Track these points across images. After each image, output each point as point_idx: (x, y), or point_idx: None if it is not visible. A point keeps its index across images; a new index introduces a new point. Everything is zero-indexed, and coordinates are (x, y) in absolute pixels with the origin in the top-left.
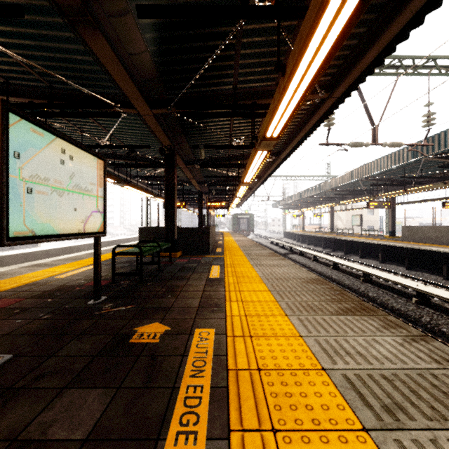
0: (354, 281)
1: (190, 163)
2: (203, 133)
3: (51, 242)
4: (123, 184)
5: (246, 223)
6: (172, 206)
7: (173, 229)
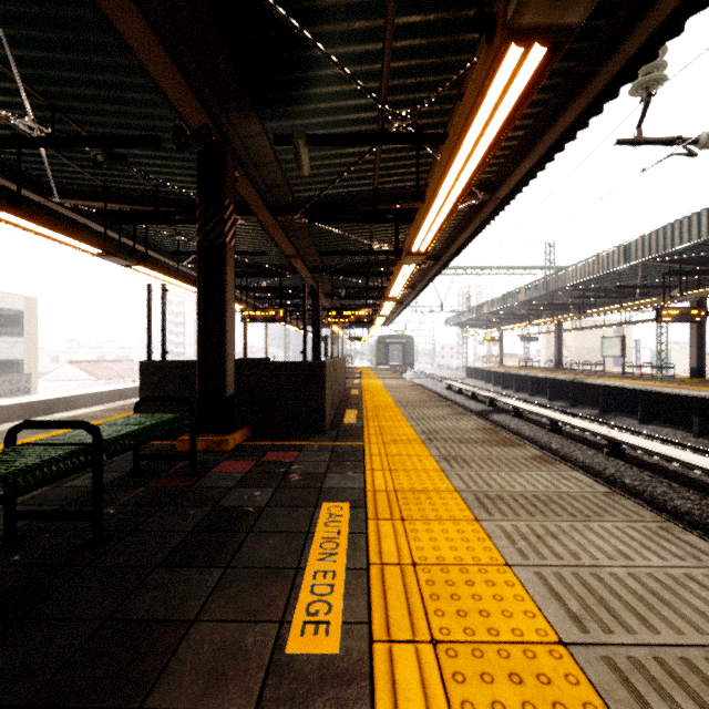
0: (698, 501)
1: (284, 211)
2: (306, 100)
3: (61, 385)
4: (126, 261)
5: (400, 352)
6: (221, 304)
7: (223, 368)
